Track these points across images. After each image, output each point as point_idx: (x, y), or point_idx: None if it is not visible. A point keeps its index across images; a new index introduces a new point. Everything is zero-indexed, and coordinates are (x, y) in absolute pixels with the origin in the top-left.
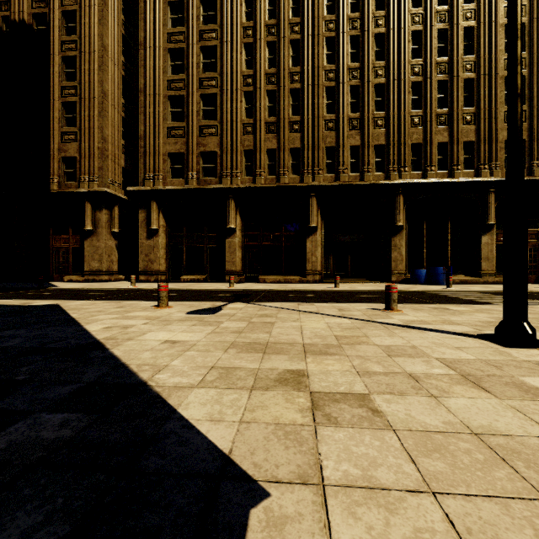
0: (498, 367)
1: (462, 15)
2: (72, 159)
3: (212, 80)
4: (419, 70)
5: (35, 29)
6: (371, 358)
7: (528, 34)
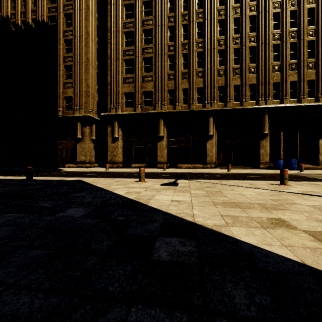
0: None
1: (306, 1)
2: (69, 98)
3: (150, 49)
4: (278, 36)
5: (50, 25)
6: (312, 212)
7: None
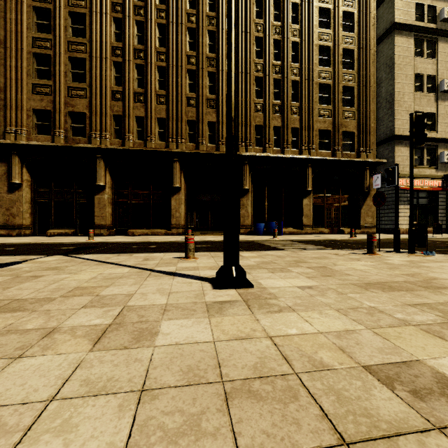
0: (165, 311)
1: (291, 32)
2: None
3: (81, 45)
4: (261, 68)
5: None
6: (56, 312)
7: (333, 55)
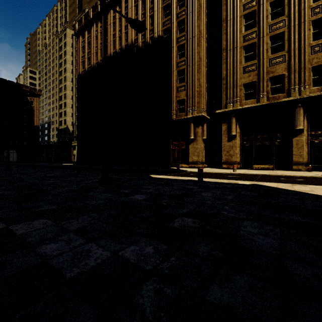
0: None
1: None
2: (182, 100)
3: (280, 23)
4: None
5: (164, 38)
6: None
7: None
